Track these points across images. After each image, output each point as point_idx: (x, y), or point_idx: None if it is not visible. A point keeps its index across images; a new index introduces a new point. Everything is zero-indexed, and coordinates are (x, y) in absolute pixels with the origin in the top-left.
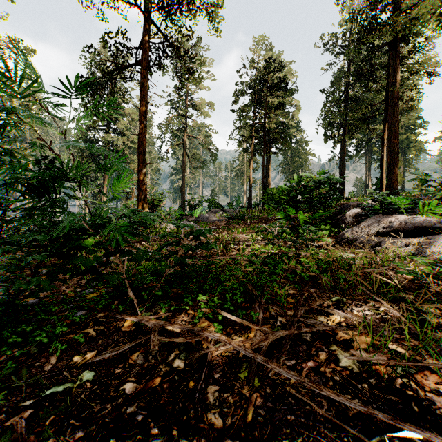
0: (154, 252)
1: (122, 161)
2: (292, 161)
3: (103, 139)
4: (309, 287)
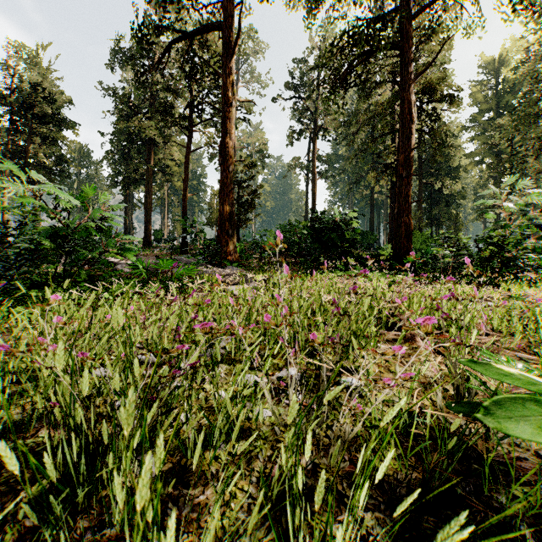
0: None
1: None
2: None
3: None
4: None
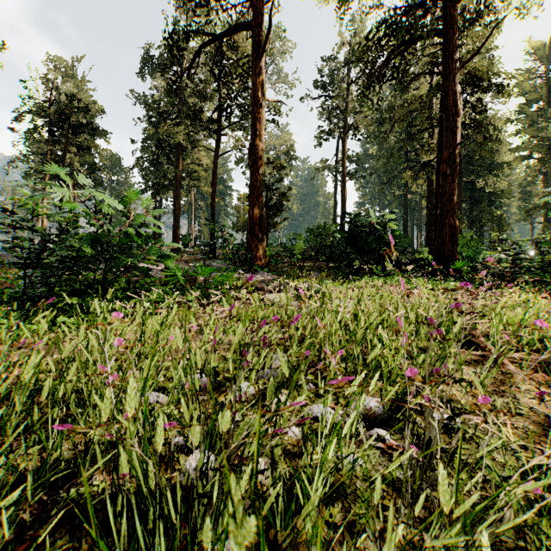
0: None
1: None
2: None
3: None
4: None
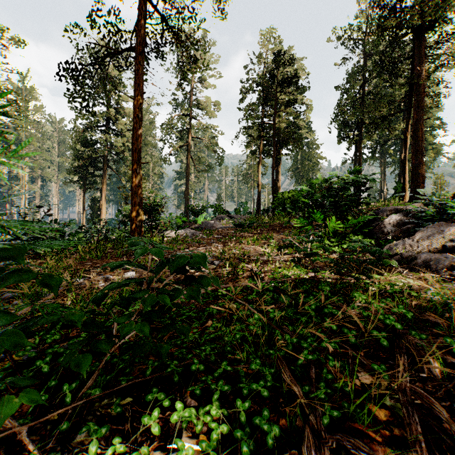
0: (69, 314)
1: (3, 107)
2: (302, 165)
3: (101, 140)
4: (389, 360)
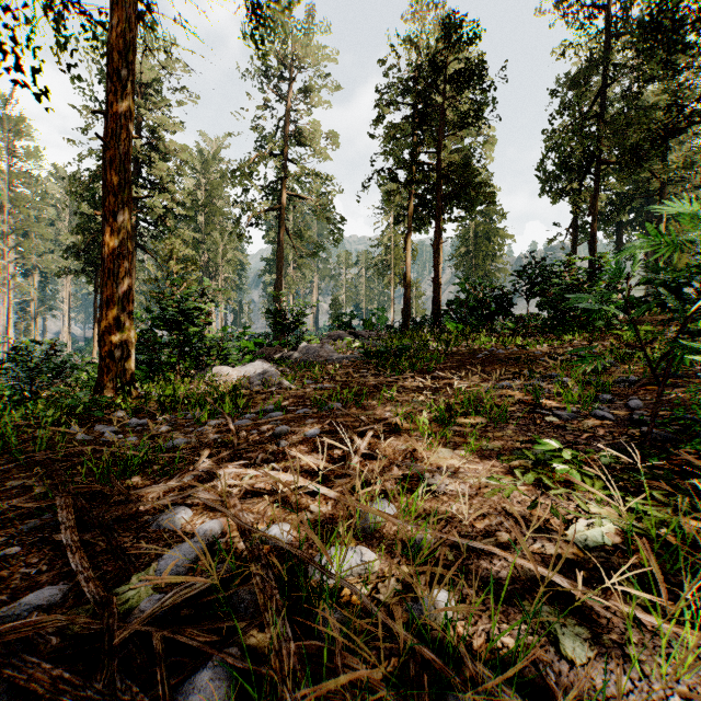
0: None
1: None
2: (476, 247)
3: None
4: None
